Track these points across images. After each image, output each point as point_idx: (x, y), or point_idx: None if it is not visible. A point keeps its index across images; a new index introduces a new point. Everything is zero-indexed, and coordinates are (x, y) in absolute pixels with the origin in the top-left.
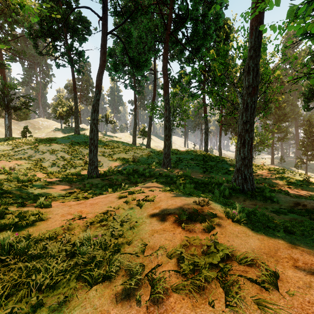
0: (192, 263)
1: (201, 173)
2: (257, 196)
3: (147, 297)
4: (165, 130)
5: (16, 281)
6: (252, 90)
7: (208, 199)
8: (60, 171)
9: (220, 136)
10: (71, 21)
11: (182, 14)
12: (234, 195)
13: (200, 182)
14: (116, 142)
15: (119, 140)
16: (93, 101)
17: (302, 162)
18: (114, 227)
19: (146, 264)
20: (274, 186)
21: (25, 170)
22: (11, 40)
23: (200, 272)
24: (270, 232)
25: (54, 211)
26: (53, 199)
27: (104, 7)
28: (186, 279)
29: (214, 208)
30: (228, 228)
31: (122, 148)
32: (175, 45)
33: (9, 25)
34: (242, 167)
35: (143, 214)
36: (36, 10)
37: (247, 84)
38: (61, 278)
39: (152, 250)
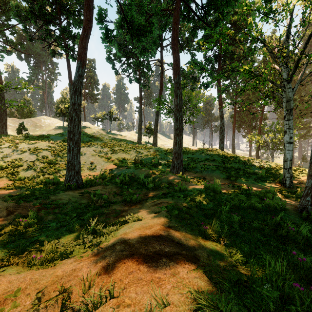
0: None
1: (224, 180)
2: None
3: None
4: (175, 123)
5: None
6: None
7: None
8: (35, 177)
9: (233, 133)
10: None
11: None
12: None
13: (245, 206)
14: (119, 140)
15: (123, 138)
16: (74, 78)
17: None
18: None
19: None
20: None
21: None
22: (5, 29)
23: None
24: None
25: None
26: None
27: None
28: None
29: None
30: None
31: (124, 147)
32: (187, 20)
33: (3, 13)
34: None
35: None
36: None
37: None
38: None
39: None
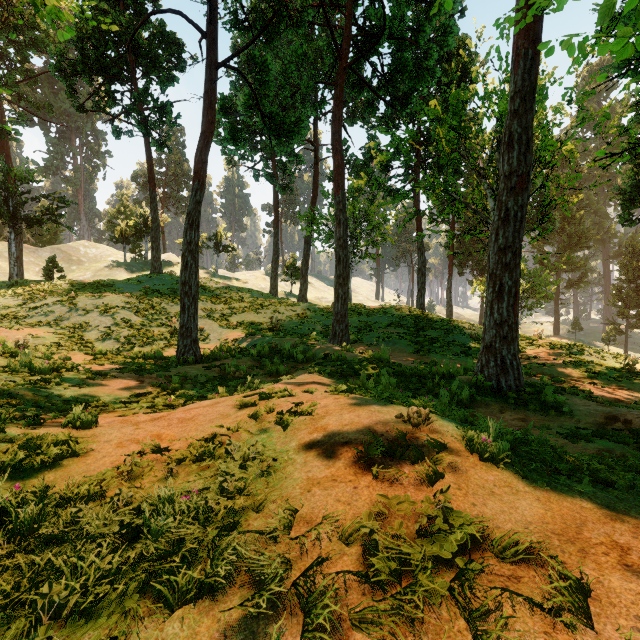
0: (396, 558)
1: (411, 355)
2: (528, 403)
3: (295, 639)
4: (336, 266)
5: (8, 596)
6: (518, 182)
7: (427, 411)
8: (121, 351)
9: (450, 278)
10: (144, 41)
11: (371, 27)
12: (480, 400)
13: (410, 373)
14: (236, 290)
15: (243, 285)
16: (189, 206)
17: (617, 330)
18: (227, 473)
19: (294, 558)
20: (561, 381)
21: (49, 348)
22: (21, 81)
23: (415, 581)
24: (563, 483)
25: (102, 435)
26: (102, 409)
27: (210, 11)
28: (383, 599)
29: (441, 430)
30: (472, 475)
31: (250, 303)
32: (358, 91)
33: (17, 50)
34: (496, 342)
35: (290, 442)
36: (67, 14)
37: (506, 169)
38: (105, 591)
39: (308, 527)
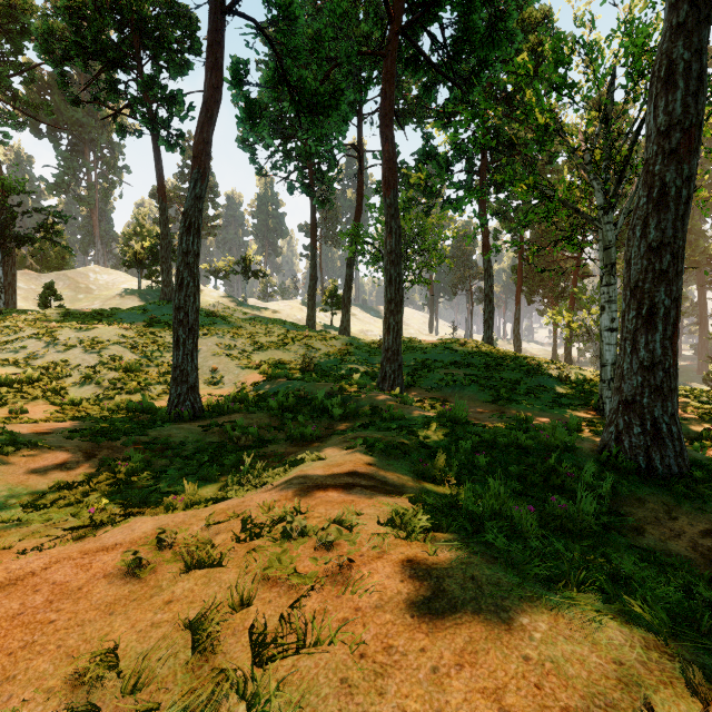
0: None
1: (485, 404)
2: (705, 497)
3: None
4: (386, 288)
5: None
6: (684, 140)
7: None
8: (102, 399)
9: (518, 307)
10: (148, 14)
11: None
12: (625, 491)
13: (505, 442)
14: (266, 321)
15: (276, 316)
16: (186, 202)
17: None
18: None
19: None
20: (708, 446)
21: (3, 396)
22: (12, 75)
23: None
24: None
25: None
26: None
27: None
28: None
29: None
30: None
31: (279, 336)
32: (413, 69)
33: (7, 38)
34: (643, 395)
35: None
36: None
37: (662, 120)
38: None
39: None
